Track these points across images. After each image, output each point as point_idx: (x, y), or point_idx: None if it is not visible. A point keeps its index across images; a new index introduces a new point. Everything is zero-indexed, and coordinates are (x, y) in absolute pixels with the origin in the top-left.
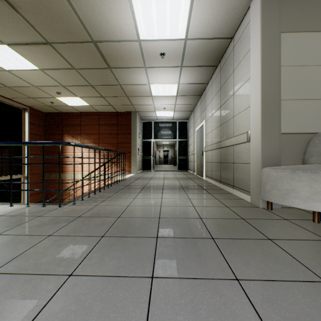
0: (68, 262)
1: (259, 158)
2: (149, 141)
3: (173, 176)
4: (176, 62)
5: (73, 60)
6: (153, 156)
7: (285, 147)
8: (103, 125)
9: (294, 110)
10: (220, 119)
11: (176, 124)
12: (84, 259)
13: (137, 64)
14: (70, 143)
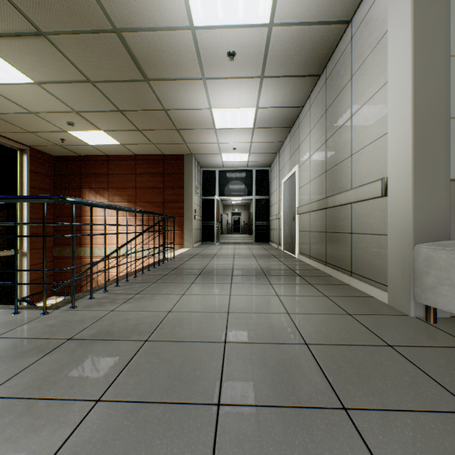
0: None
1: (409, 225)
2: (211, 199)
3: (248, 252)
4: (254, 70)
5: (86, 67)
6: (217, 222)
7: None
8: (141, 174)
9: None
10: (325, 161)
11: (252, 173)
12: None
13: (190, 74)
14: (65, 199)
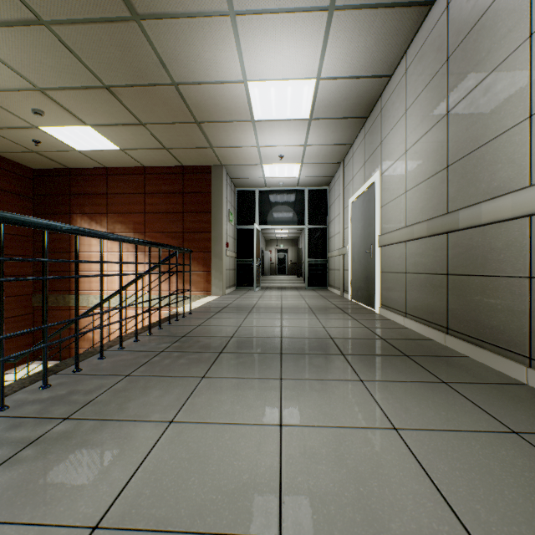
0: None
1: None
2: (249, 228)
3: (302, 302)
4: None
5: None
6: (257, 260)
7: None
8: (152, 194)
9: None
10: (446, 149)
11: (304, 194)
12: None
13: (208, 1)
14: None
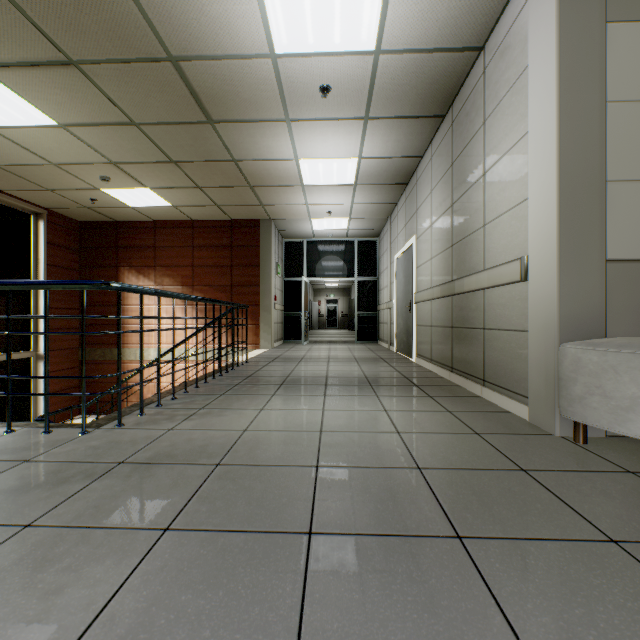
0: (43, 634)
1: (553, 319)
2: (297, 280)
3: (348, 354)
4: (356, 109)
5: (130, 105)
6: (305, 313)
7: (615, 294)
8: (201, 247)
9: (637, 205)
10: (451, 232)
11: (353, 245)
12: (93, 623)
13: (269, 114)
14: (110, 284)
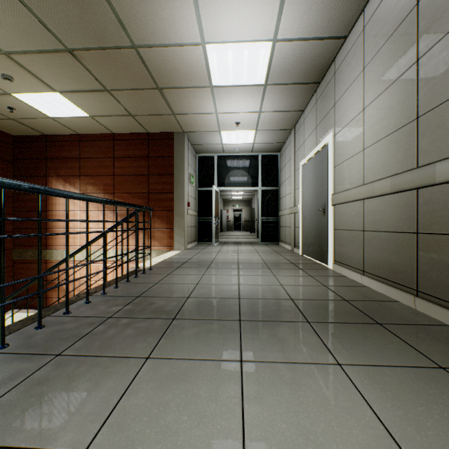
0: None
1: None
2: (209, 190)
3: (257, 257)
4: None
5: None
6: (216, 218)
7: None
8: (121, 158)
9: None
10: (415, 99)
11: (257, 159)
12: None
13: None
14: None
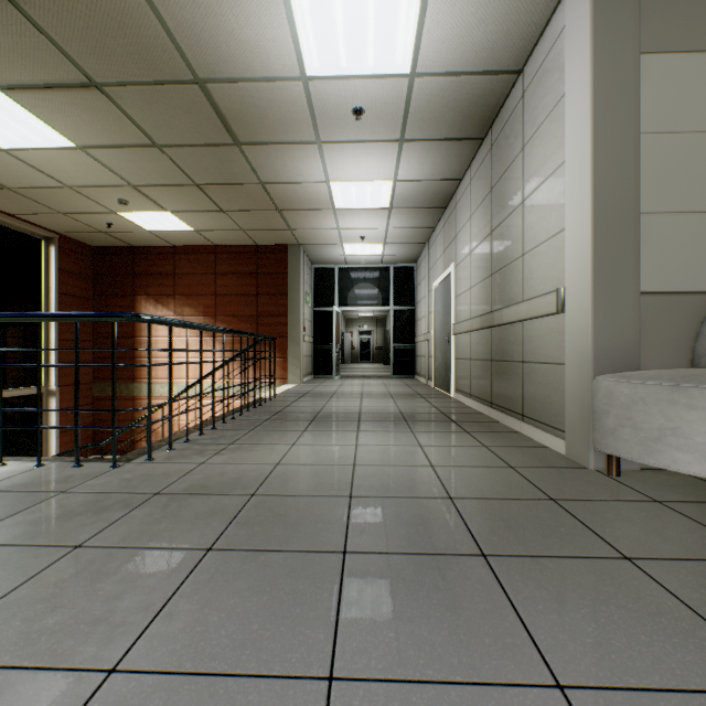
0: (112, 627)
1: (588, 351)
2: (328, 310)
3: (383, 389)
4: (390, 131)
5: (153, 127)
6: (337, 345)
7: (650, 326)
8: (224, 274)
9: (671, 237)
10: (490, 261)
11: (388, 272)
12: (155, 619)
13: (299, 136)
14: (141, 317)
